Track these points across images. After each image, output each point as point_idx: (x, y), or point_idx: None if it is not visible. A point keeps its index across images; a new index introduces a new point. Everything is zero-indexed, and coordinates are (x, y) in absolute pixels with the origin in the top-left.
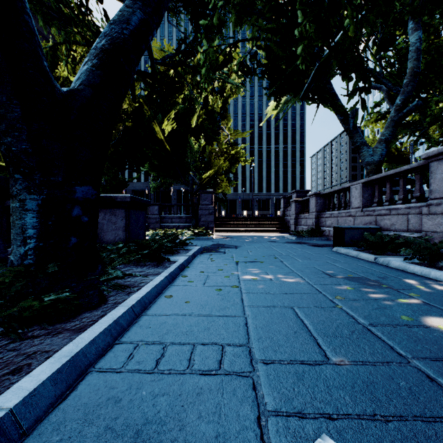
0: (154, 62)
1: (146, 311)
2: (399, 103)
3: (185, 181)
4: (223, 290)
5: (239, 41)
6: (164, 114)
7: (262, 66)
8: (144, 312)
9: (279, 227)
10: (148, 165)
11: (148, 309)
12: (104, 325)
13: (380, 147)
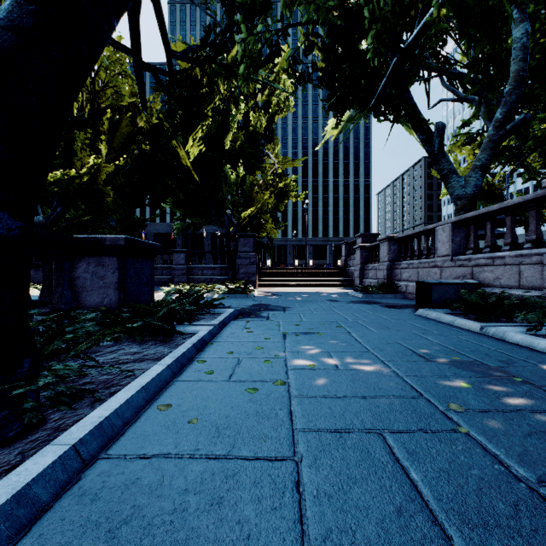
0: (172, 55)
1: (110, 447)
2: (500, 117)
3: (219, 221)
4: (259, 390)
5: (289, 25)
6: (189, 131)
7: (319, 70)
8: (105, 450)
9: (340, 280)
10: (171, 201)
11: (116, 441)
12: None
13: (474, 175)
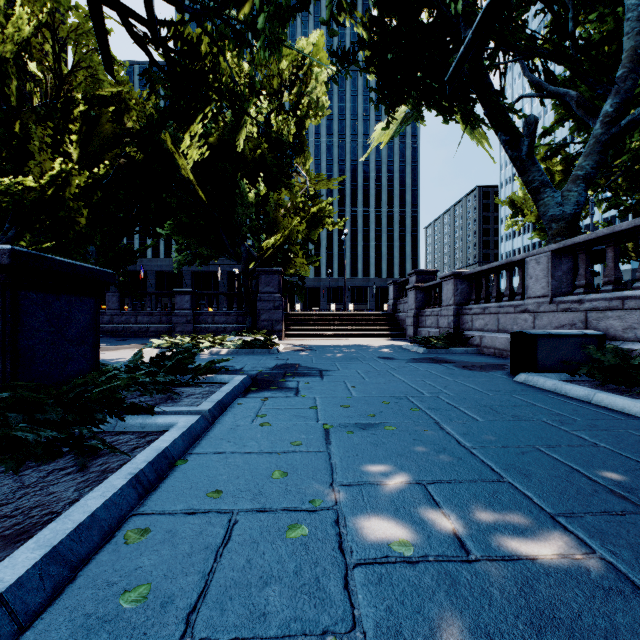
0: None
1: None
2: (611, 111)
3: (234, 253)
4: None
5: None
6: (186, 122)
7: (366, 47)
8: None
9: (388, 330)
10: (170, 226)
11: None
12: None
13: (575, 189)
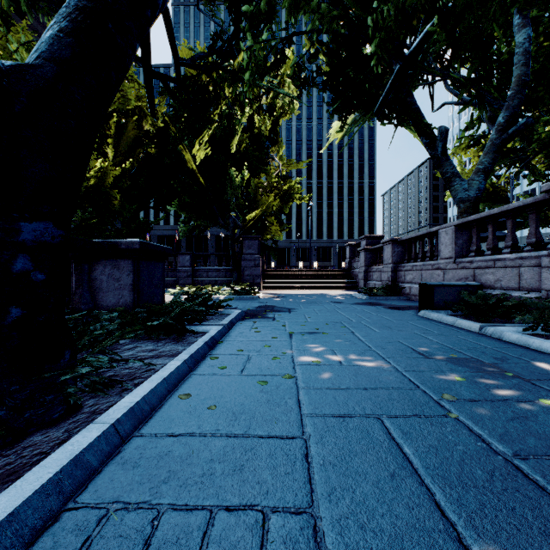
0: (180, 63)
1: (141, 428)
2: (502, 121)
3: (224, 223)
4: (269, 383)
5: (294, 34)
6: (195, 135)
7: (323, 74)
8: (138, 429)
9: (344, 282)
10: (176, 203)
11: (146, 423)
12: (48, 472)
13: (477, 178)
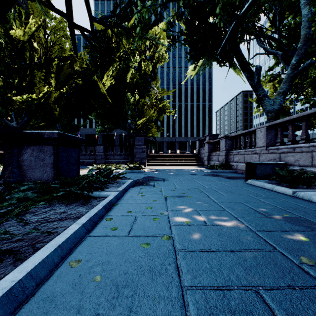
0: (93, 20)
1: (17, 313)
2: (295, 63)
3: (123, 126)
4: (151, 245)
5: (167, 1)
6: (104, 70)
7: (184, 34)
8: None
9: (195, 162)
10: (94, 114)
11: (25, 305)
12: None
13: (279, 98)
